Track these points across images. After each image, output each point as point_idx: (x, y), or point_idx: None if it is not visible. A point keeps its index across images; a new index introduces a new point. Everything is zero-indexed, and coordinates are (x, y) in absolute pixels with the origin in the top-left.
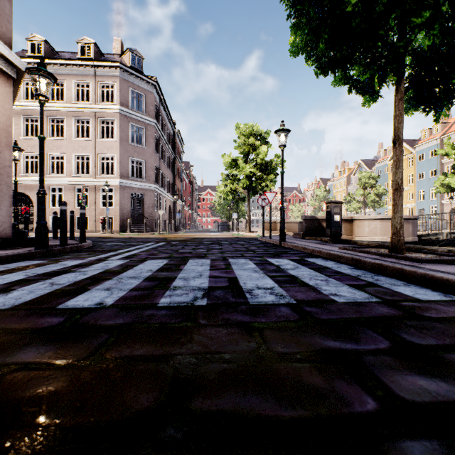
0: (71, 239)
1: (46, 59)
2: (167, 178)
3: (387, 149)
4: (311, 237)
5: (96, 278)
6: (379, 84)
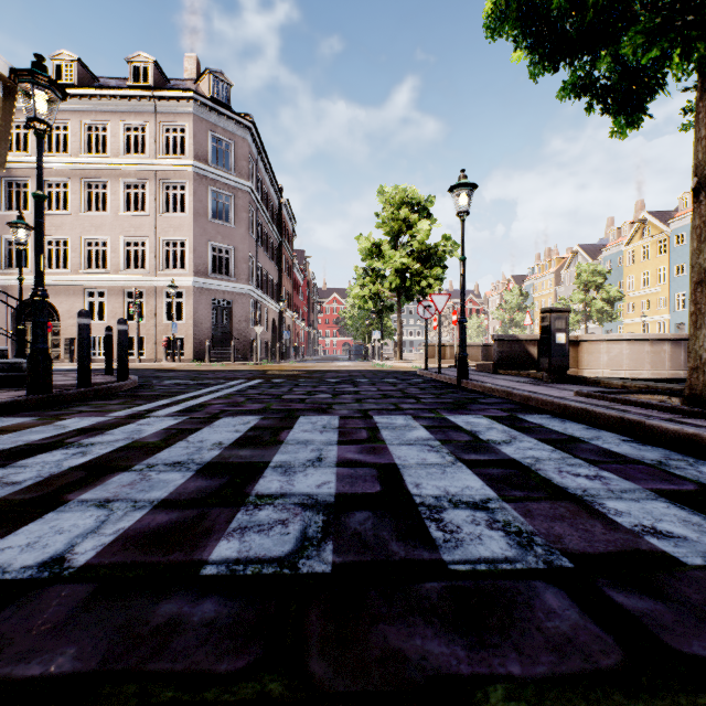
0: (108, 374)
1: (79, 88)
2: (269, 275)
3: (621, 227)
4: (510, 370)
5: (99, 465)
6: (651, 91)
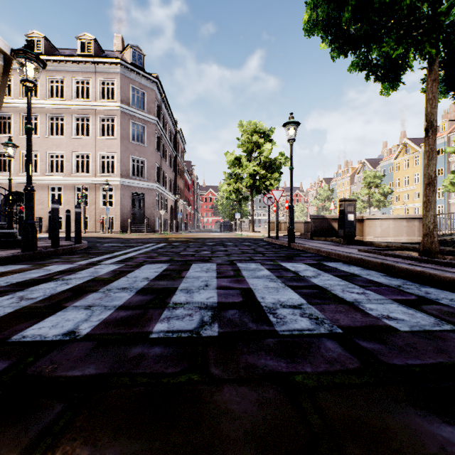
0: (67, 240)
1: (45, 55)
2: (169, 177)
3: (391, 148)
4: (320, 237)
5: (79, 289)
6: (403, 69)
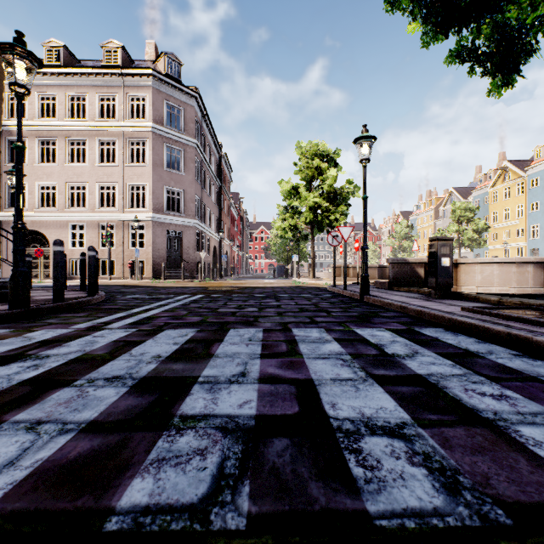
0: (82, 290)
1: (64, 68)
2: (211, 212)
3: (487, 173)
4: (402, 287)
5: (46, 379)
6: (525, 55)
